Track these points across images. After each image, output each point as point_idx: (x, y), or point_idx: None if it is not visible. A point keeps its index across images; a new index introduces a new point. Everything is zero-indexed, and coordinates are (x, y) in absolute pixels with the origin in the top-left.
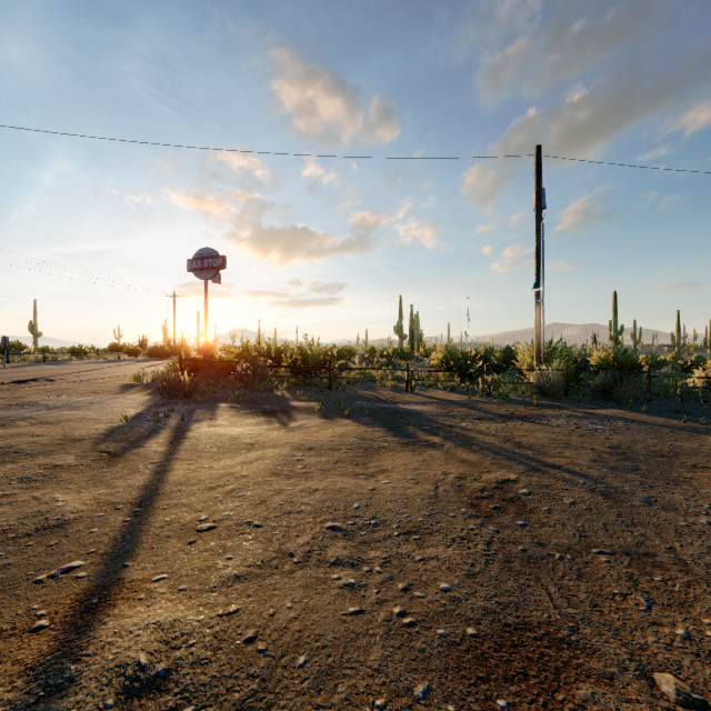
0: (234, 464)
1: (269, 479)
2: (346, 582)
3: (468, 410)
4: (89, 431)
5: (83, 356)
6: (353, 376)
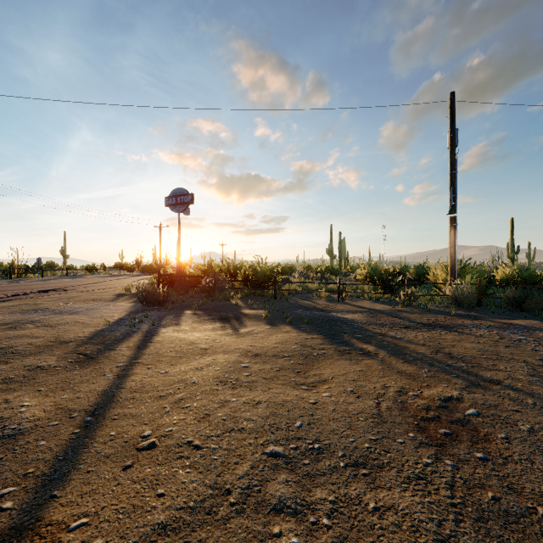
0: (187, 370)
1: (216, 388)
2: (287, 542)
3: (393, 319)
4: (76, 334)
5: (95, 271)
6: (294, 288)
